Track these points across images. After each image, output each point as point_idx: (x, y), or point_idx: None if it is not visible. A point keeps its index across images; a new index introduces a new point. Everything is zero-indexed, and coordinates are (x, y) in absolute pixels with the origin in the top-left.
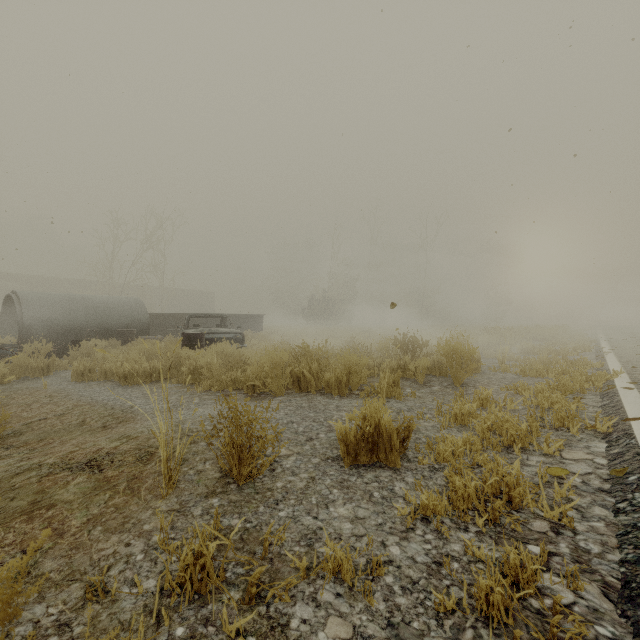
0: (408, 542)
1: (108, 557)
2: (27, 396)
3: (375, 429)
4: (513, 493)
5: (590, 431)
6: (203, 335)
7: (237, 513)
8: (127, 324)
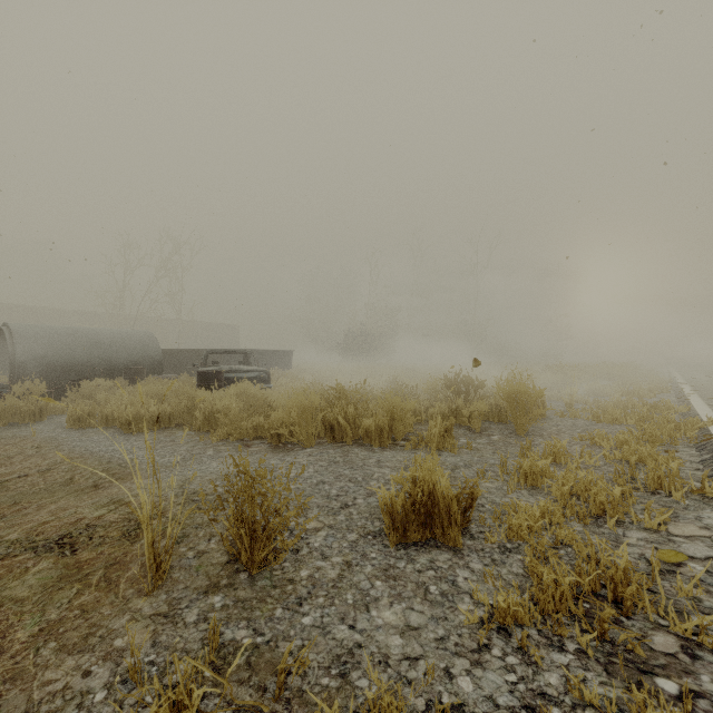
0: (483, 670)
1: (54, 696)
2: (10, 446)
3: (429, 497)
4: (624, 594)
5: (696, 495)
6: (222, 374)
7: (245, 619)
8: (136, 361)
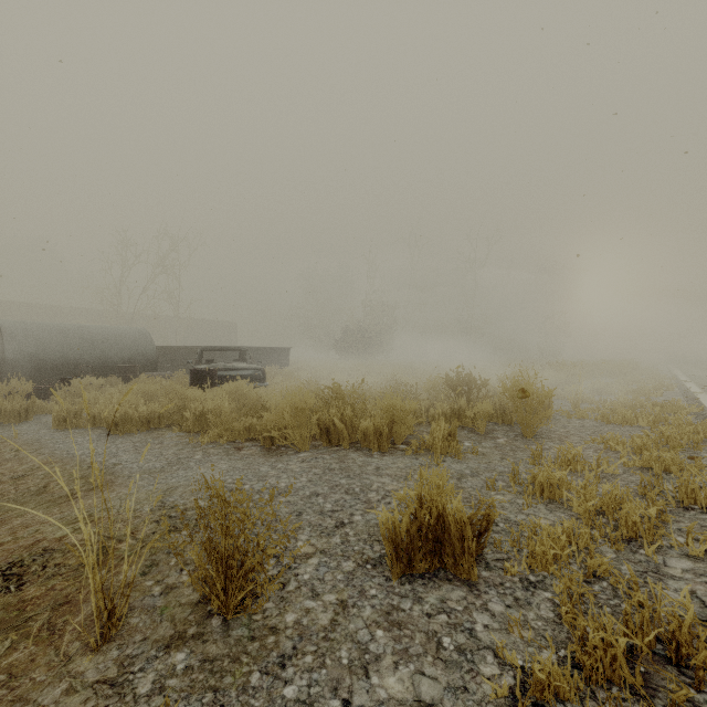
0: None
1: None
2: None
3: (438, 520)
4: (695, 662)
5: None
6: (216, 372)
7: (212, 690)
8: (130, 359)
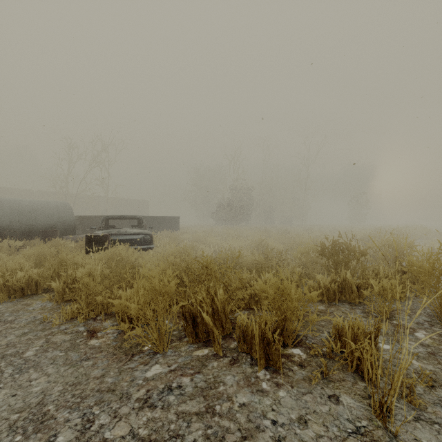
0: None
1: None
2: None
3: None
4: None
5: None
6: (107, 237)
7: None
8: (52, 225)
